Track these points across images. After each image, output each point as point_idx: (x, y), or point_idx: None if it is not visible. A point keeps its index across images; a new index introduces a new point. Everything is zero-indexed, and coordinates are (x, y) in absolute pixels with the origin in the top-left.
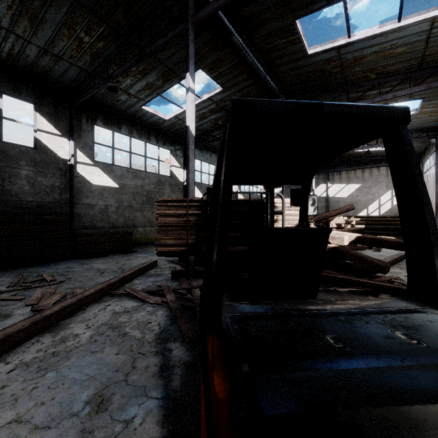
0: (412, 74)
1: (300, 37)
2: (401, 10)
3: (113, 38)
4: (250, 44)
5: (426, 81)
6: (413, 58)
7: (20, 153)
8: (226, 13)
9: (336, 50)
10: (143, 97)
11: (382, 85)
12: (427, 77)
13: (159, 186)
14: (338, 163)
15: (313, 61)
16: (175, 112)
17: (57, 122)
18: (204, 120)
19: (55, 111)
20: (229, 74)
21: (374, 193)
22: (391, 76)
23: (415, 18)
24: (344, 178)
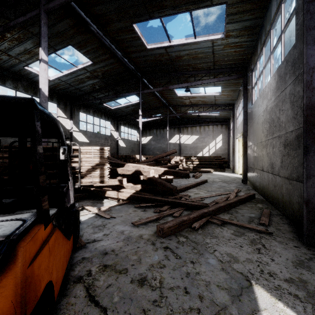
0: (211, 71)
1: (138, 36)
2: (194, 32)
3: None
4: (106, 34)
5: (219, 76)
6: (209, 61)
7: None
8: (81, 8)
9: (164, 49)
10: (24, 59)
11: (197, 75)
12: (218, 74)
13: None
14: (186, 121)
15: (152, 53)
16: (57, 75)
17: None
18: (83, 83)
19: None
20: (95, 52)
21: (206, 141)
22: (200, 71)
23: (203, 38)
24: (189, 132)
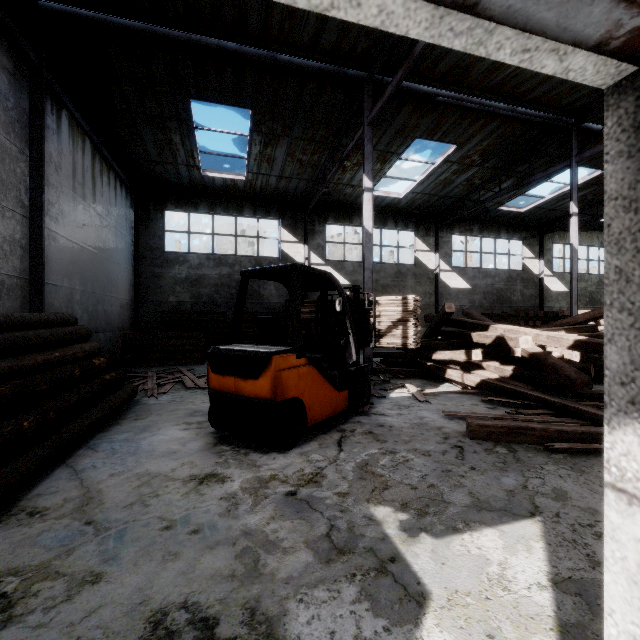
0: None
1: None
2: None
3: (324, 149)
4: (467, 91)
5: None
6: None
7: (269, 264)
8: (419, 81)
9: None
10: None
11: None
12: None
13: (398, 278)
14: None
15: None
16: (409, 187)
17: (295, 231)
18: (450, 185)
19: (294, 221)
20: (457, 128)
21: None
22: None
23: None
24: None
